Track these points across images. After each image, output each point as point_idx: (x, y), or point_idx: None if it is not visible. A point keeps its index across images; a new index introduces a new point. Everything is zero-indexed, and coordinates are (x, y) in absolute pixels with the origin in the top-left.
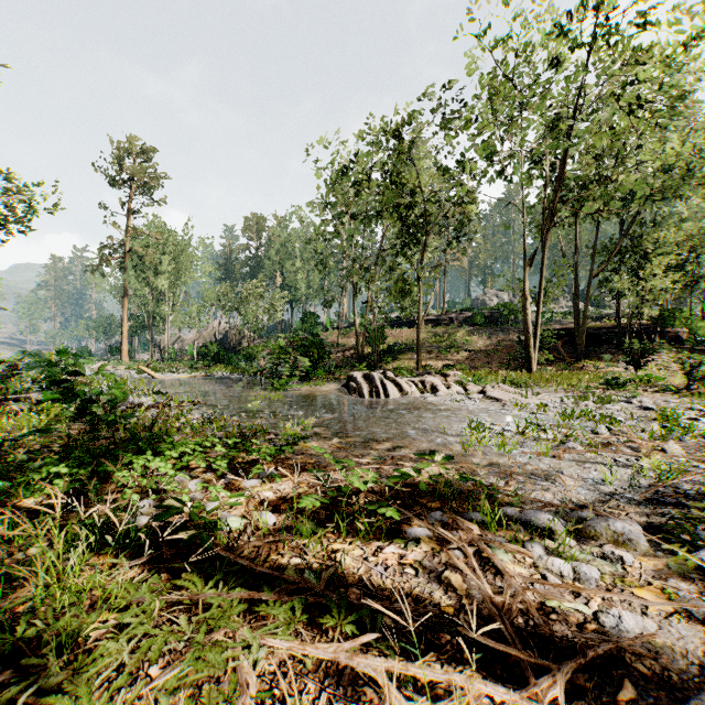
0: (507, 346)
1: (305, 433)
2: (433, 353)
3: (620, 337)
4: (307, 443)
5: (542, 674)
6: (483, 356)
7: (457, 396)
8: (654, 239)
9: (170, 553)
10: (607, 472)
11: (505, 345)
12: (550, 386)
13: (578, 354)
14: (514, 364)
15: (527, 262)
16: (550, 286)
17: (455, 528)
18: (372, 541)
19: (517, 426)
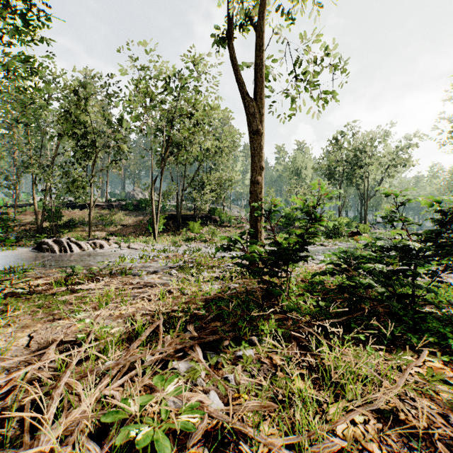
0: (145, 223)
1: (28, 269)
2: (99, 226)
3: (195, 219)
4: (34, 272)
5: (130, 289)
6: (131, 228)
7: (115, 249)
8: (207, 177)
9: (3, 298)
10: (164, 264)
11: (144, 222)
12: (162, 242)
13: (178, 227)
14: (149, 232)
15: (153, 181)
16: (165, 193)
17: (112, 279)
18: (85, 284)
19: (139, 256)
